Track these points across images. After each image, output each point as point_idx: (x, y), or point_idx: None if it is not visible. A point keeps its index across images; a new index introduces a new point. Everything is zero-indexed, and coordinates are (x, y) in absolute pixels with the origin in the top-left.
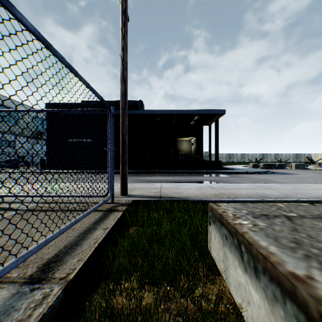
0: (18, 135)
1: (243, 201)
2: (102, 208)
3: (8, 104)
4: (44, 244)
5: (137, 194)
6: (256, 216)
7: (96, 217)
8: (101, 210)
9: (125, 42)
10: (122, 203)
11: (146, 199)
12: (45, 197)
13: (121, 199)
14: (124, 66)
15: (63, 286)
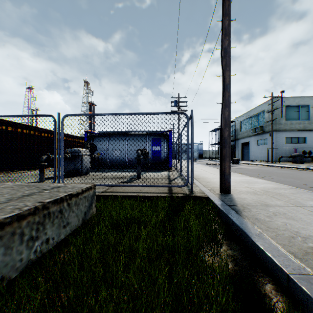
0: (307, 130)
1: (312, 302)
2: (176, 191)
3: (296, 103)
4: (113, 185)
5: (232, 196)
6: (60, 186)
7: (156, 192)
8: (172, 191)
9: (223, 28)
10: (192, 194)
11: (213, 200)
12: (196, 181)
13: (206, 193)
14: (222, 55)
15: (97, 194)
